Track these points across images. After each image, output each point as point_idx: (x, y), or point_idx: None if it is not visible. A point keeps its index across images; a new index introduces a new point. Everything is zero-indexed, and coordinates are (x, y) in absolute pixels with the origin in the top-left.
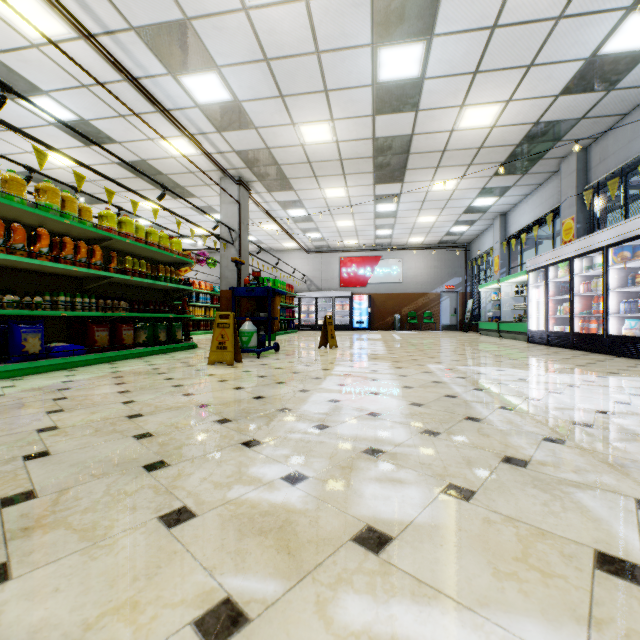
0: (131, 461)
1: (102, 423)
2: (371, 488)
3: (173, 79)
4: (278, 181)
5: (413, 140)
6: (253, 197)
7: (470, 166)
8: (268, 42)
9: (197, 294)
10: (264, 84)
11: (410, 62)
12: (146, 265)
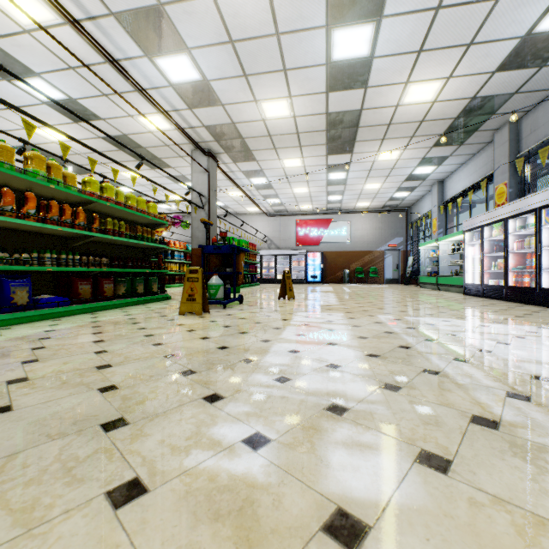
0: (90, 418)
1: (71, 374)
2: (338, 455)
3: (149, 61)
4: (242, 153)
5: (362, 115)
6: (220, 167)
7: (412, 138)
8: (233, 25)
9: (172, 252)
10: (230, 64)
11: (361, 42)
12: (125, 226)
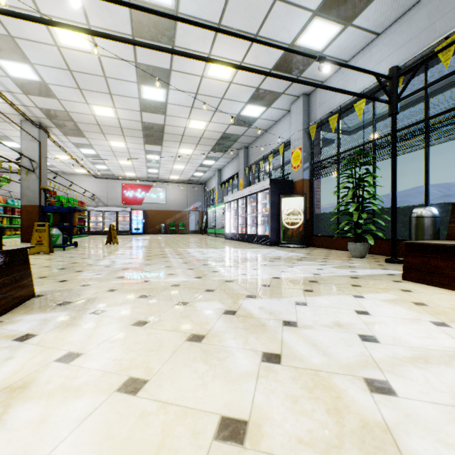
0: None
1: None
2: (123, 273)
3: None
4: (74, 130)
5: (165, 127)
6: (51, 137)
7: (198, 145)
8: (72, 63)
9: None
10: (67, 80)
11: (159, 95)
12: None
